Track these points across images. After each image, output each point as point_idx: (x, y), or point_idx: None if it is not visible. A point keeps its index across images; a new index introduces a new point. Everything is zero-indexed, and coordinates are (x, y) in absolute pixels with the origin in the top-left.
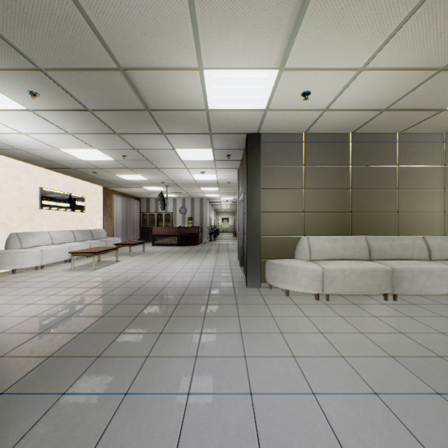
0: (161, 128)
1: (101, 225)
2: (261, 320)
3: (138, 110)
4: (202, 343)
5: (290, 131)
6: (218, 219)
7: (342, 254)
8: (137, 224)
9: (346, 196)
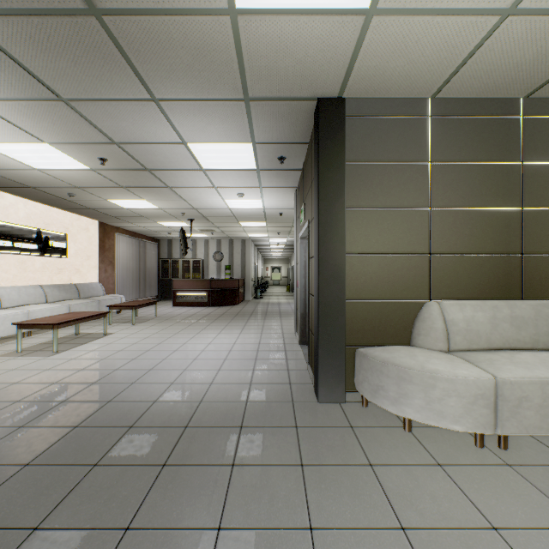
0: (145, 83)
1: (95, 276)
2: None
3: (74, 14)
4: None
5: (405, 93)
6: (267, 268)
7: (513, 338)
8: (154, 275)
9: (513, 222)
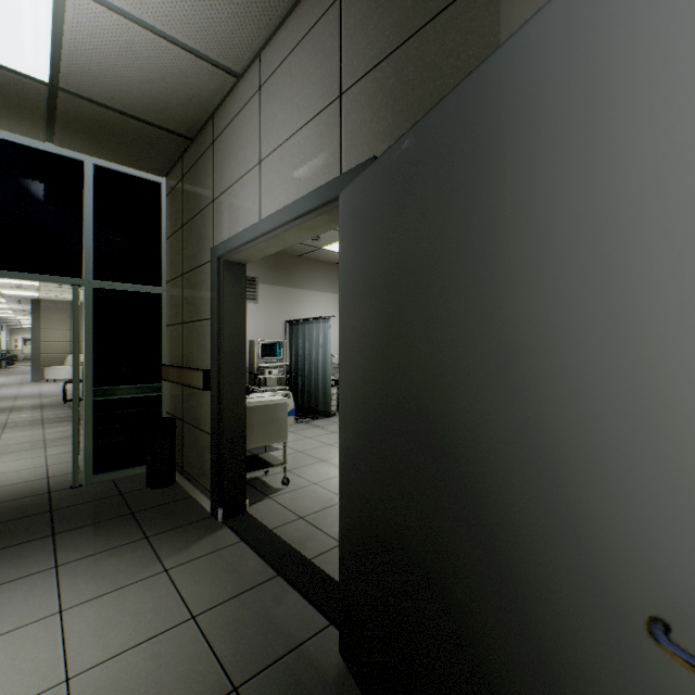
0: None
1: None
2: (33, 386)
3: None
4: (1, 389)
5: (62, 300)
6: (17, 340)
7: None
8: None
9: None
